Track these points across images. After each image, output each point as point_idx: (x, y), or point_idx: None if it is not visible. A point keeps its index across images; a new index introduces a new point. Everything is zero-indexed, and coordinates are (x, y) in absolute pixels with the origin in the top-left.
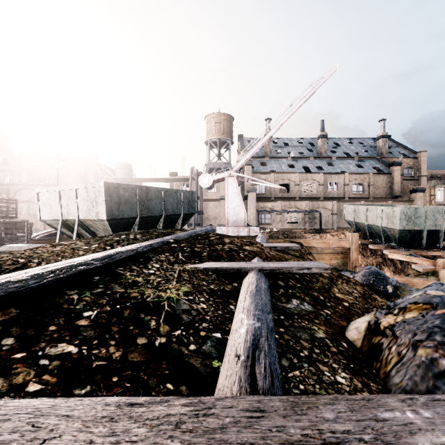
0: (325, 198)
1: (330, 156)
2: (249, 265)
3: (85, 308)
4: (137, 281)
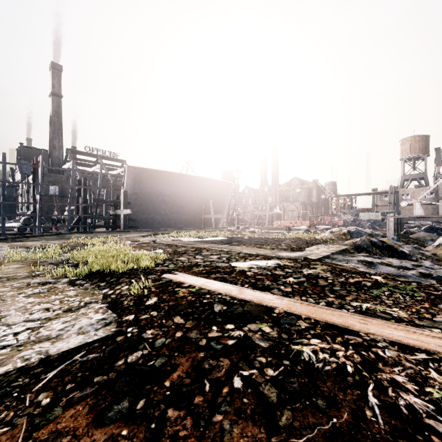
0: None
1: None
2: (412, 225)
3: None
4: None
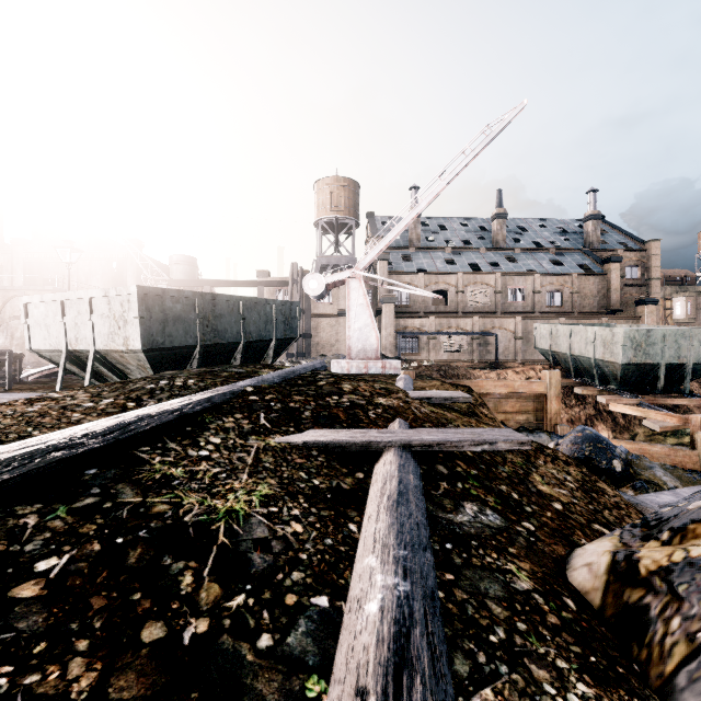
0: (504, 313)
1: (512, 246)
2: (385, 437)
3: (46, 549)
4: (171, 477)
